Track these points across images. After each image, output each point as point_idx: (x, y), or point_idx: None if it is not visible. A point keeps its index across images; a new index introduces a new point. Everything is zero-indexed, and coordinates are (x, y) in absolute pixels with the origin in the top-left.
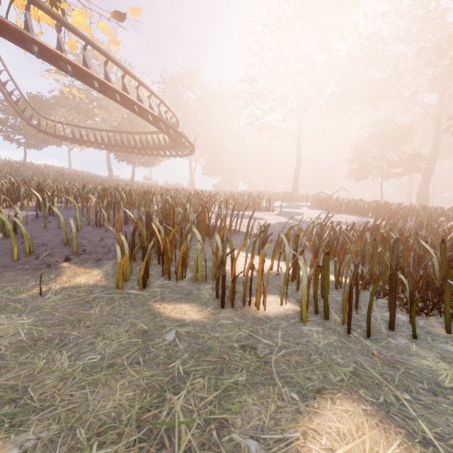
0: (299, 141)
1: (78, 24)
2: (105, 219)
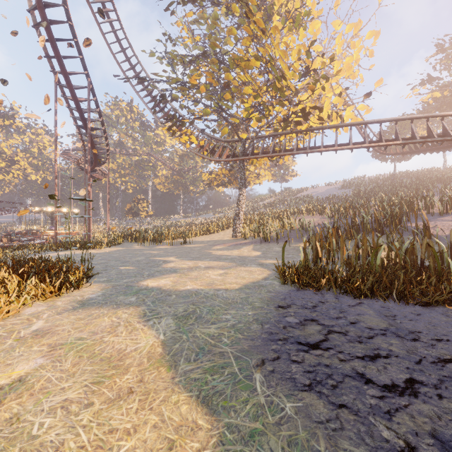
0: None
1: (347, 117)
2: None
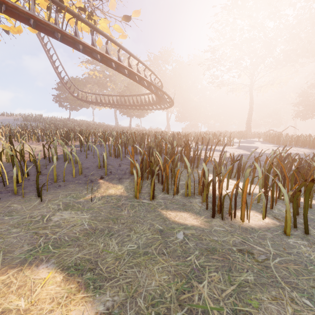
0: (251, 92)
1: (103, 28)
2: (121, 152)
